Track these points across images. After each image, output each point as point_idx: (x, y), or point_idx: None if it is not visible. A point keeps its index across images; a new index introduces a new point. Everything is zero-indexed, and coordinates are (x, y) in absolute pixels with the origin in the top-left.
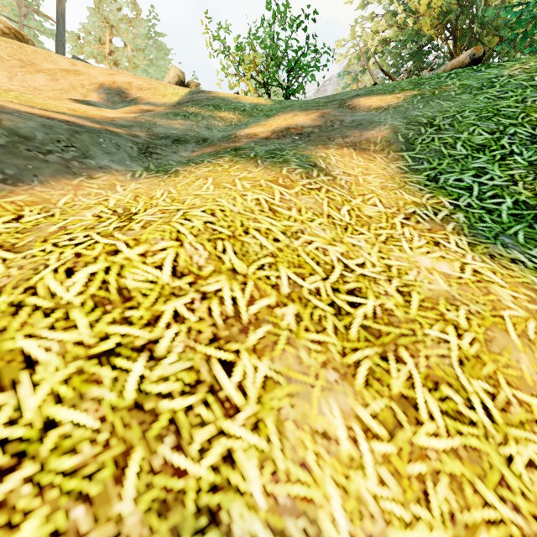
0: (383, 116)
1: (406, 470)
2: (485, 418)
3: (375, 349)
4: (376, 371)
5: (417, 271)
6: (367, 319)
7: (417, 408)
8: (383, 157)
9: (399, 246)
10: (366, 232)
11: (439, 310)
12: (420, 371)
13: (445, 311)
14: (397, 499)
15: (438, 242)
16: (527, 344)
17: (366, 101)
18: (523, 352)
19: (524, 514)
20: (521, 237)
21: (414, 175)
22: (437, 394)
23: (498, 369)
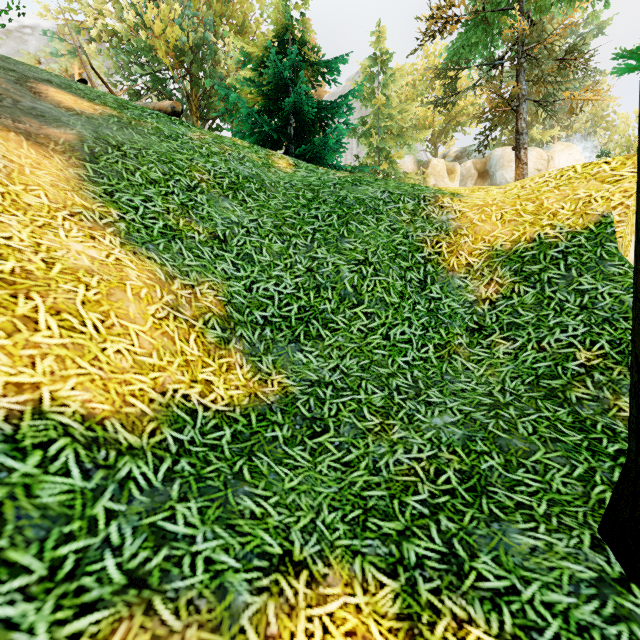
0: (73, 119)
1: (19, 353)
2: (93, 331)
3: (7, 291)
4: (4, 303)
5: (67, 251)
6: (3, 273)
7: (38, 323)
8: (64, 159)
9: (56, 232)
10: (21, 215)
11: (77, 275)
12: (47, 304)
13: (82, 277)
14: (7, 365)
15: (95, 237)
16: (138, 299)
17: (57, 94)
18: (134, 303)
19: (106, 371)
20: (162, 246)
21: (93, 186)
22: (58, 317)
23: (112, 309)
